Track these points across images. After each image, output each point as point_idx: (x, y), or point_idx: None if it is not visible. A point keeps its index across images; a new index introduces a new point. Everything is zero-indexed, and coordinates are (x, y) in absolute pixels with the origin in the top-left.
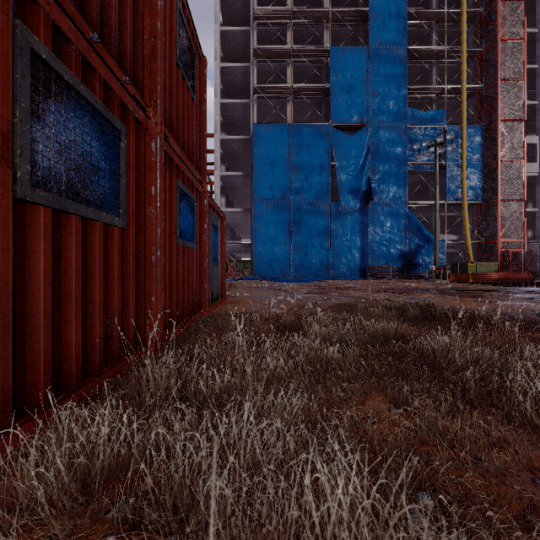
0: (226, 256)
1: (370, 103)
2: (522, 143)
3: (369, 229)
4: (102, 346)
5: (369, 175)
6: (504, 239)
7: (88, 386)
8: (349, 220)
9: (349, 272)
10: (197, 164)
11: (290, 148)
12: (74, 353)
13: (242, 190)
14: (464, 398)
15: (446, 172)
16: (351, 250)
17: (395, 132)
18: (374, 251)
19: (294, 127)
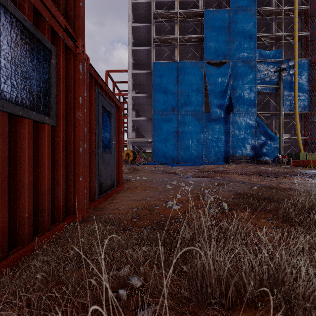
0: (136, 149)
1: (231, 46)
2: None
3: (230, 130)
4: None
5: (230, 94)
6: None
7: None
8: (217, 125)
9: (217, 159)
10: (58, 1)
11: (177, 77)
12: None
13: (146, 107)
14: None
15: (283, 92)
16: (218, 144)
17: (248, 65)
18: (233, 145)
19: (180, 63)
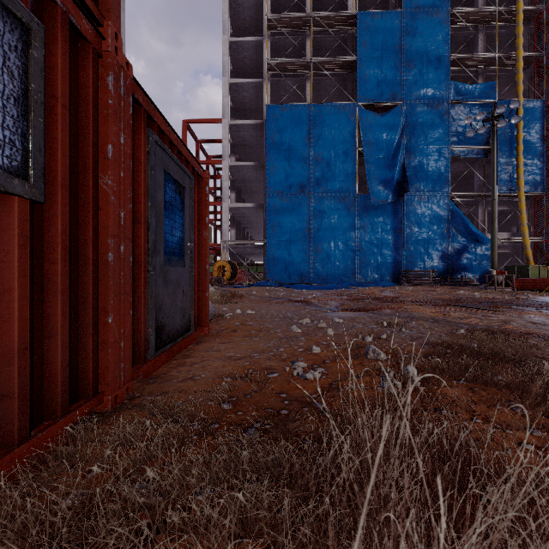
0: (237, 258)
1: (405, 77)
2: None
3: (403, 225)
4: None
5: (404, 161)
6: None
7: None
8: (380, 216)
9: (380, 277)
10: None
11: (310, 131)
12: None
13: (254, 184)
14: None
15: (498, 157)
16: (382, 251)
17: (435, 110)
18: (409, 252)
19: (315, 108)
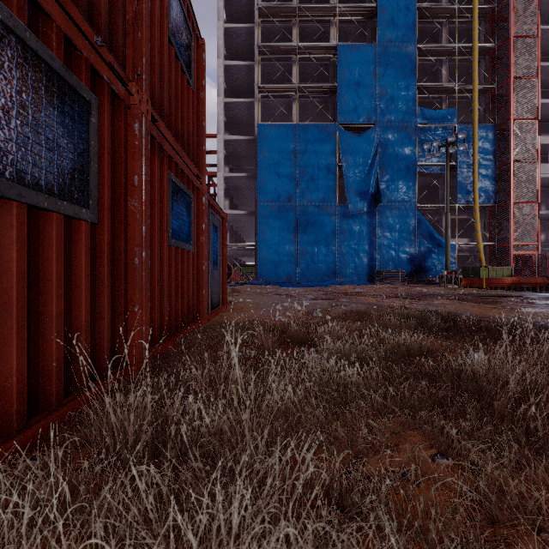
0: (230, 260)
1: (379, 102)
2: (536, 143)
3: (377, 232)
4: (62, 371)
5: (378, 176)
6: (518, 242)
7: (38, 426)
8: (357, 223)
9: (357, 277)
10: (193, 157)
11: (296, 148)
12: (16, 385)
13: (246, 192)
14: (529, 442)
15: (457, 173)
16: (359, 254)
17: (404, 131)
18: (382, 255)
19: (300, 127)
